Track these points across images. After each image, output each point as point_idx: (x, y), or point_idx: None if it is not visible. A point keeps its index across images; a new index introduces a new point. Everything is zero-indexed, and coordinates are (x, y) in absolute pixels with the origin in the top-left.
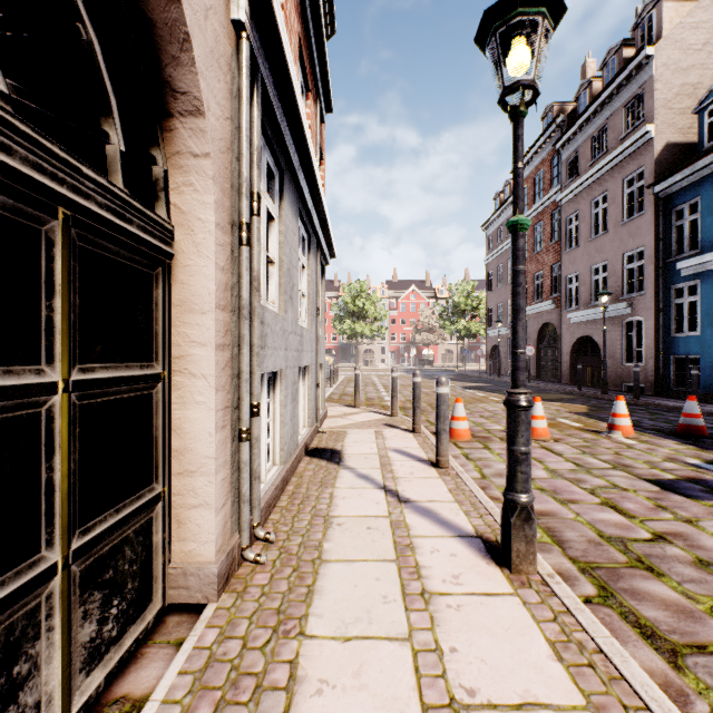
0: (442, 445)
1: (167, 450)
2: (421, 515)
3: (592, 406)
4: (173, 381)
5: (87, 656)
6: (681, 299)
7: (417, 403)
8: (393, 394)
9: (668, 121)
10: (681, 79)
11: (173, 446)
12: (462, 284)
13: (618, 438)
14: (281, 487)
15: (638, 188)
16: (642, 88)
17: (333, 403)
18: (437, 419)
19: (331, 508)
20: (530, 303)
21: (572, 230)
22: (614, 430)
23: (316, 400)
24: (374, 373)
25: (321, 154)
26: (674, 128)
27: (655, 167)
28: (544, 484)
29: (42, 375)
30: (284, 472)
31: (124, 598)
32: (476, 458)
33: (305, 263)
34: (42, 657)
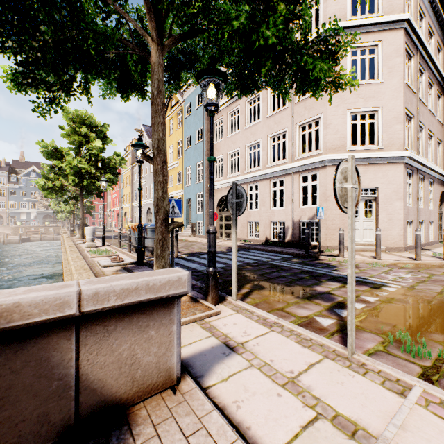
0: None
1: (441, 229)
2: None
3: None
4: (442, 223)
5: (440, 238)
6: None
7: None
8: None
9: None
10: None
11: (442, 228)
12: None
13: None
14: None
15: None
16: None
17: None
18: None
19: None
20: None
21: None
22: None
23: None
24: None
25: None
26: None
27: None
28: None
29: (439, 222)
30: None
31: (441, 237)
32: None
33: None
34: (439, 236)
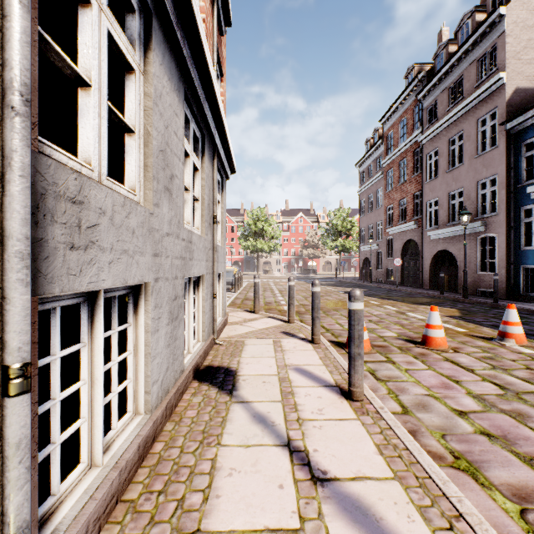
0: (357, 372)
1: None
2: (353, 523)
3: (461, 309)
4: None
5: None
6: (530, 218)
7: (316, 314)
8: (290, 302)
9: (518, 70)
10: (528, 35)
11: None
12: (339, 211)
13: (513, 346)
14: (137, 457)
15: (483, 132)
16: (495, 43)
17: (235, 309)
18: (350, 341)
19: (207, 505)
20: (396, 224)
21: (431, 164)
22: (507, 338)
23: (213, 311)
24: (271, 280)
25: (221, 69)
26: (522, 76)
27: (507, 108)
28: (483, 422)
29: None
30: (147, 429)
31: None
32: (385, 377)
33: (199, 165)
34: None
